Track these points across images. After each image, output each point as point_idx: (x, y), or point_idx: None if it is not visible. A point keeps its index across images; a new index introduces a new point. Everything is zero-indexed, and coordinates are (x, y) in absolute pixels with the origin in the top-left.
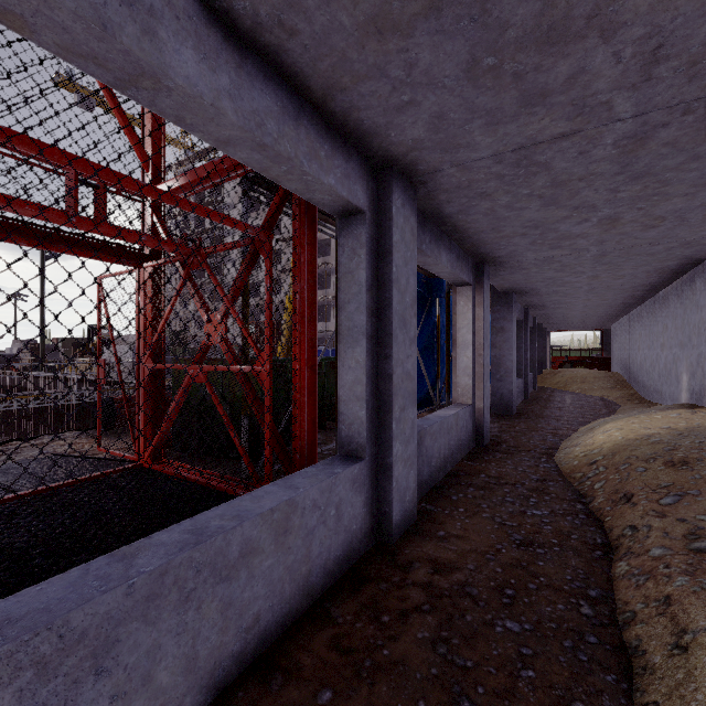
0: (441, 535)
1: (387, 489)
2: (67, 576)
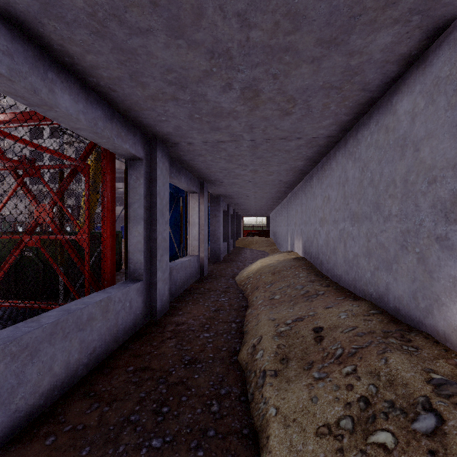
0: (180, 313)
1: (154, 294)
2: (7, 329)
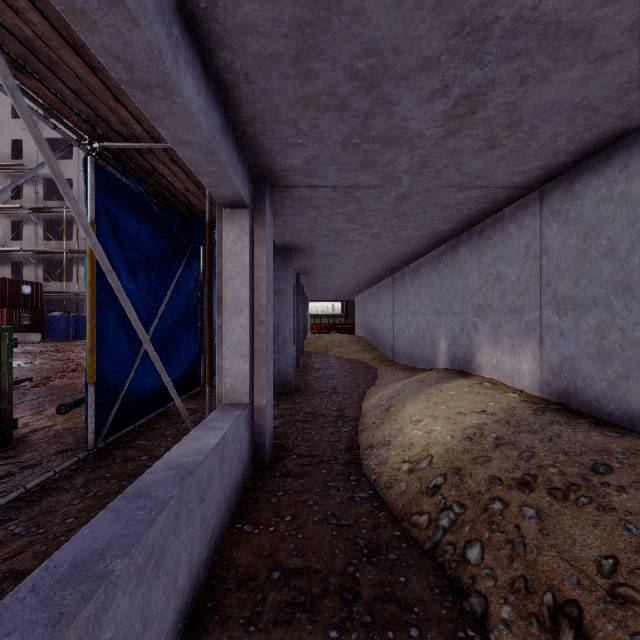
0: None
1: None
2: None
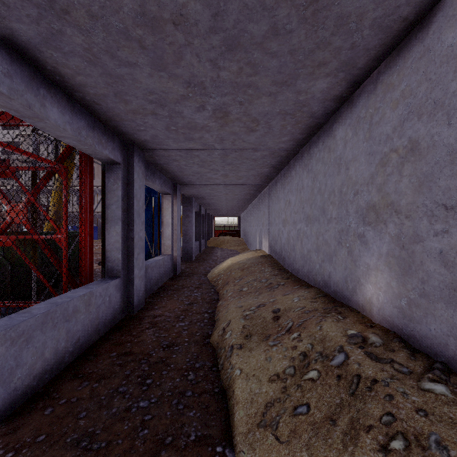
0: (156, 308)
1: (131, 290)
2: (2, 319)
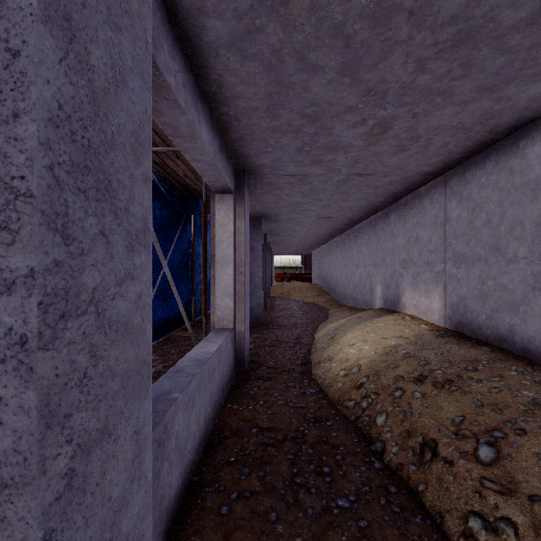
0: None
1: None
2: None
